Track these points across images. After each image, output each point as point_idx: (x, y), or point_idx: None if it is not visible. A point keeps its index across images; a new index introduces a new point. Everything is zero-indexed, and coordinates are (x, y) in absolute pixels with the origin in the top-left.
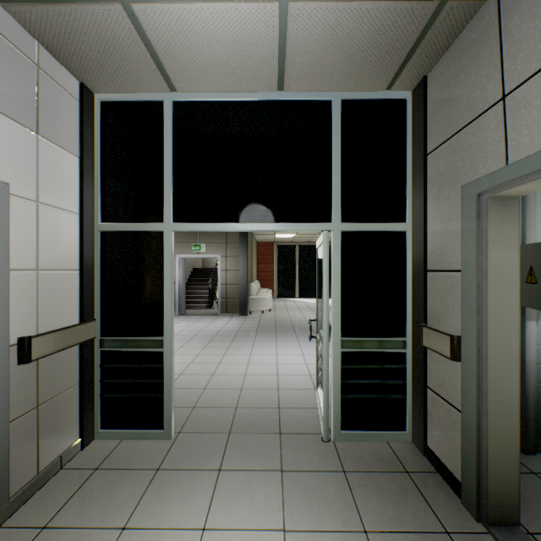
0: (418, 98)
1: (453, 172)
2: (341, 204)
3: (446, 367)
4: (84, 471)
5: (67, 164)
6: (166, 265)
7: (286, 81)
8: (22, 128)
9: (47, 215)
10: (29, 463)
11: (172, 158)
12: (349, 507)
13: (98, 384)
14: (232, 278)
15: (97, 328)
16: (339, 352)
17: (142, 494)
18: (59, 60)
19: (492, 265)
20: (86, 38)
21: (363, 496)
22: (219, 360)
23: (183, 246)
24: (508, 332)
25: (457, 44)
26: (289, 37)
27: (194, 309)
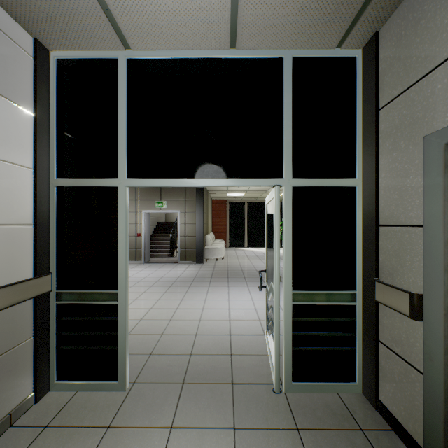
0: (368, 54)
1: (411, 124)
2: (292, 160)
3: (403, 324)
4: (33, 429)
5: (18, 118)
6: (121, 219)
7: (239, 37)
8: None
9: None
10: None
11: (126, 115)
12: None
13: (54, 336)
14: (190, 231)
15: (53, 281)
16: (290, 305)
17: None
18: (8, 11)
19: None
20: None
21: None
22: (177, 305)
23: (148, 203)
24: None
25: None
26: None
27: (158, 257)
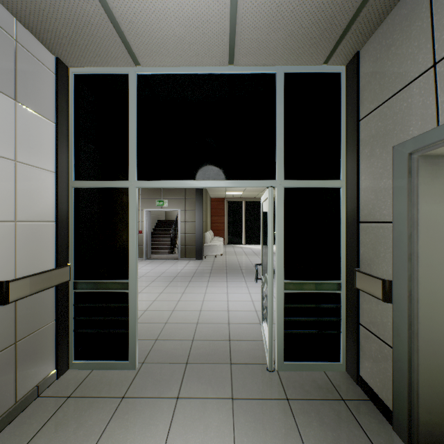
0: (351, 71)
1: (385, 135)
2: (283, 164)
3: (378, 307)
4: (57, 399)
5: (43, 128)
6: (132, 217)
7: (236, 56)
8: (0, 94)
9: (25, 172)
10: (7, 394)
11: (136, 124)
12: (293, 434)
13: (72, 321)
14: (190, 228)
15: (71, 272)
16: (282, 293)
17: (108, 420)
18: (36, 36)
19: (422, 216)
20: (58, 15)
21: (305, 423)
22: (178, 298)
23: (149, 201)
24: (437, 277)
25: (389, 20)
26: (239, 14)
27: (159, 254)
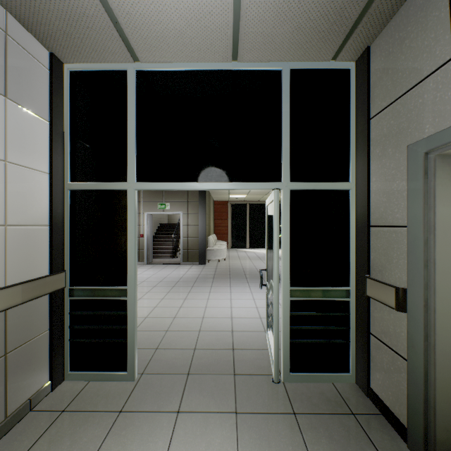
0: (361, 67)
1: (398, 133)
2: (290, 165)
3: (390, 316)
4: (51, 413)
5: (36, 127)
6: (130, 220)
7: (240, 51)
8: None
9: (16, 173)
10: None
11: (135, 123)
12: None
13: (67, 330)
14: (193, 232)
15: (67, 278)
16: (288, 300)
17: (104, 437)
18: (28, 29)
19: (440, 220)
20: (51, 6)
21: (314, 440)
22: (180, 304)
23: (151, 204)
24: None
25: (402, 12)
26: (243, 5)
27: (160, 259)
